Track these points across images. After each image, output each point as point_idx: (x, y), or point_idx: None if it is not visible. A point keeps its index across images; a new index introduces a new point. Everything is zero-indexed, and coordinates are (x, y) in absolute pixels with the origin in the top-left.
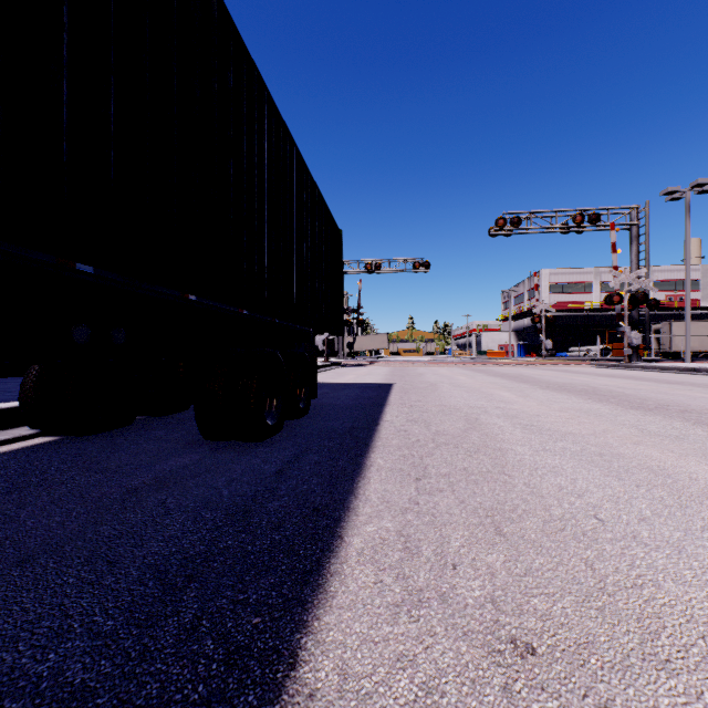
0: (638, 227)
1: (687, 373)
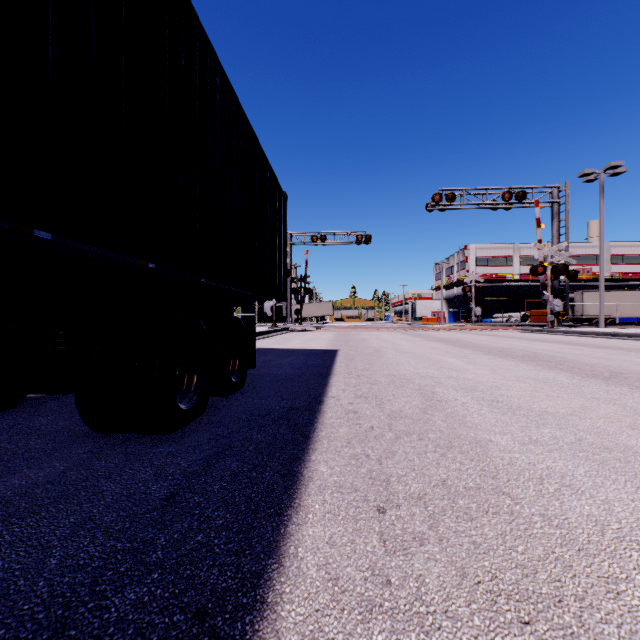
0: (559, 205)
1: (607, 337)
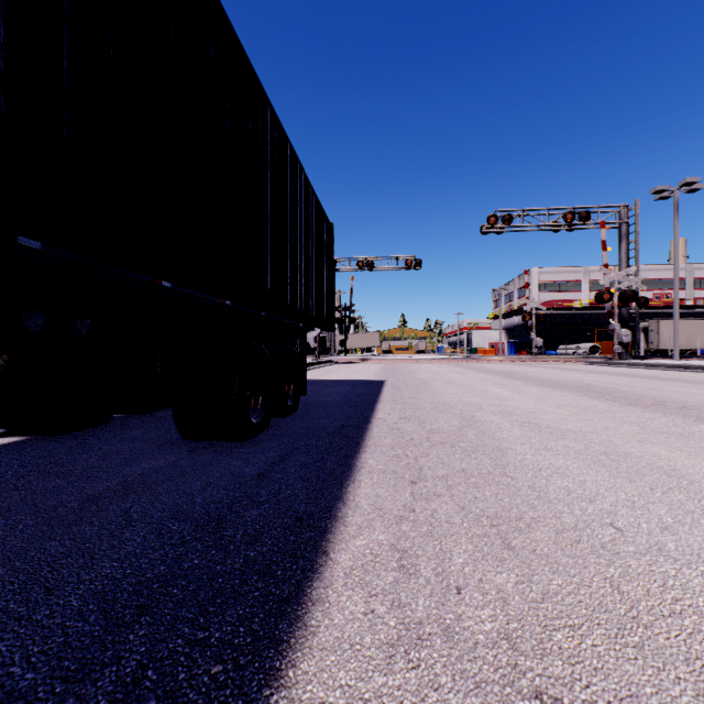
0: (628, 225)
1: (677, 370)
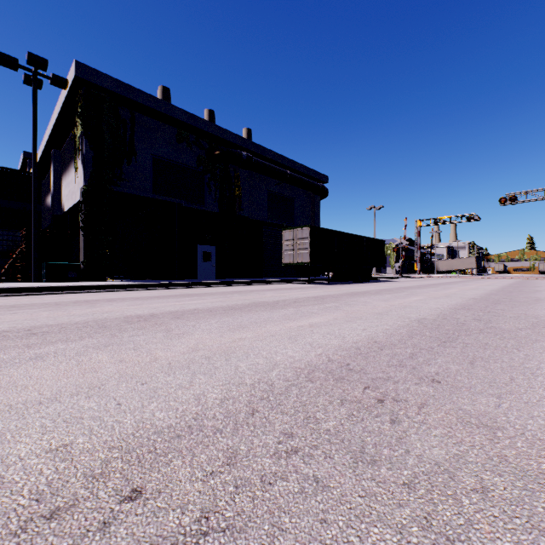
0: None
1: None
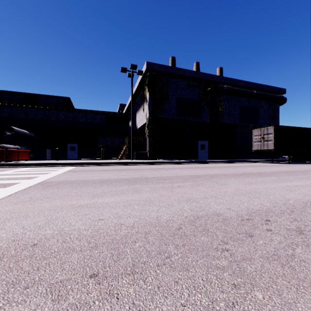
0: None
1: None
